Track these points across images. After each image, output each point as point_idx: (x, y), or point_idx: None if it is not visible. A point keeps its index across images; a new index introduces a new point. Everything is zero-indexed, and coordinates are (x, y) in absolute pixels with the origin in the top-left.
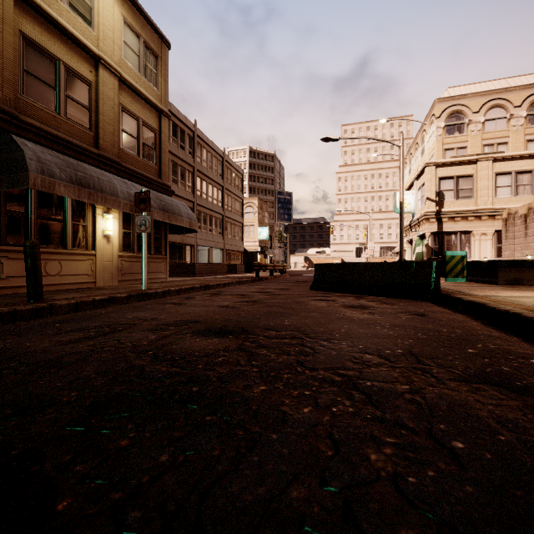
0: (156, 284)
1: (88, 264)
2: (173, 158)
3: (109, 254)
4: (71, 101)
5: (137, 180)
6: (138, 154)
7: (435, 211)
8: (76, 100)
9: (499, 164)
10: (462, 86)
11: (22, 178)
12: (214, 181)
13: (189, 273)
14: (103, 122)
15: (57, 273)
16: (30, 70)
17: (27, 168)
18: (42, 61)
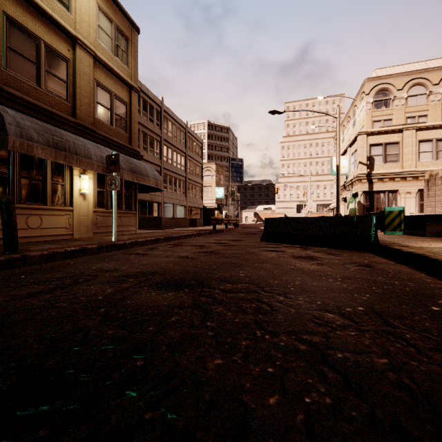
0: (126, 236)
1: (66, 218)
2: (143, 129)
3: (85, 210)
4: (50, 75)
5: (110, 146)
6: (111, 123)
7: (367, 173)
8: (55, 75)
9: (422, 133)
10: (388, 67)
11: (2, 141)
12: (178, 149)
13: (156, 226)
14: (79, 94)
15: (38, 226)
16: (13, 47)
17: (6, 132)
18: (24, 39)
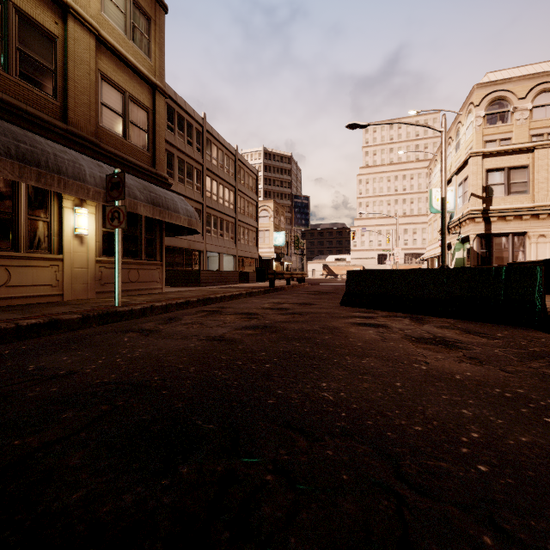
0: (143, 297)
1: (51, 271)
2: (179, 154)
3: (83, 259)
4: (26, 57)
5: (121, 167)
6: (124, 136)
7: (482, 209)
8: (34, 57)
9: None
10: (504, 70)
11: None
12: (226, 181)
13: (194, 282)
14: (73, 89)
15: (4, 283)
16: None
17: None
18: None
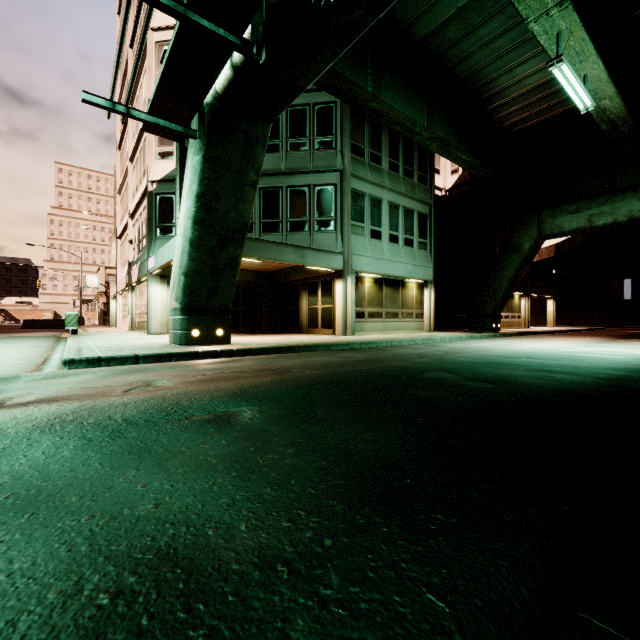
0: None
1: None
2: None
3: None
4: None
5: None
6: None
7: (105, 291)
8: None
9: None
10: None
11: None
12: None
13: None
14: None
15: None
16: None
17: None
18: None
